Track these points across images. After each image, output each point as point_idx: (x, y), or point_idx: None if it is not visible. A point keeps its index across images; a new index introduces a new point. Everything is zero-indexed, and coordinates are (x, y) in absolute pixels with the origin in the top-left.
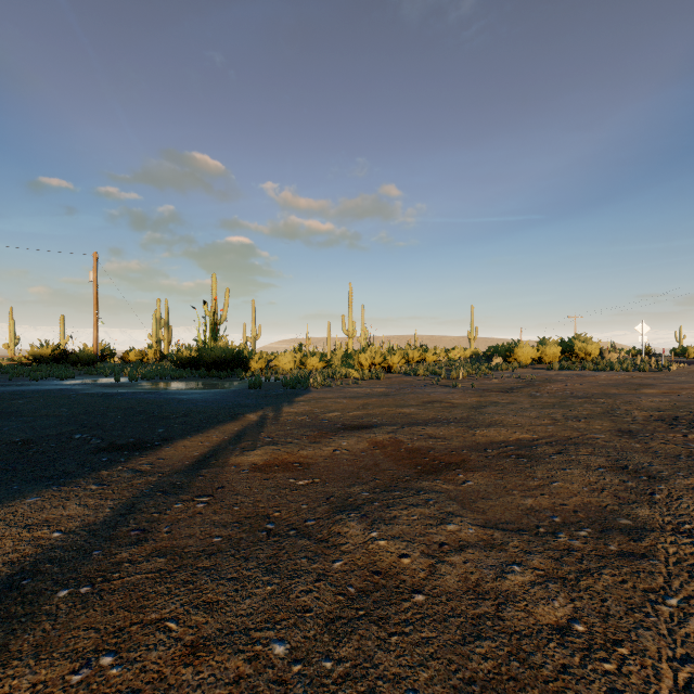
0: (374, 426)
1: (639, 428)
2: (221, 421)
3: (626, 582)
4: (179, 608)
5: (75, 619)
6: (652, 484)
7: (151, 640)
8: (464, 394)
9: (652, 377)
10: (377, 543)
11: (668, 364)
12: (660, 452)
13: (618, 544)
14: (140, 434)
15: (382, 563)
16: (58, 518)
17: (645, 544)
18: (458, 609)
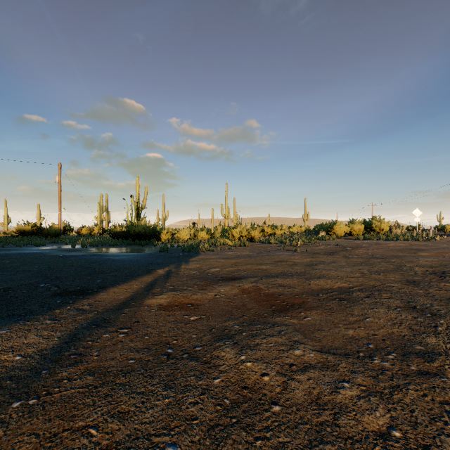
0: (242, 278)
1: (420, 279)
2: (140, 274)
3: (426, 396)
4: (100, 417)
5: (22, 426)
6: (434, 319)
7: (76, 444)
8: (301, 256)
9: (424, 245)
10: (245, 365)
11: (434, 236)
12: (437, 296)
13: (417, 365)
14: (84, 283)
15: (249, 380)
16: (20, 345)
17: (436, 365)
18: (305, 418)
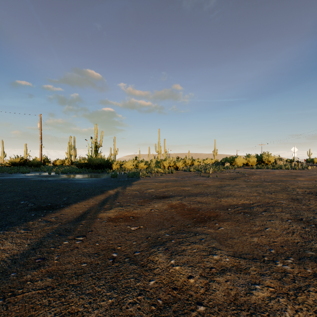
0: (171, 196)
1: (301, 198)
2: (96, 194)
3: None
4: None
5: None
6: None
7: None
8: (213, 180)
9: (300, 172)
10: (174, 268)
11: (306, 166)
12: (316, 211)
13: (312, 268)
14: (54, 201)
15: (177, 282)
16: None
17: None
18: None
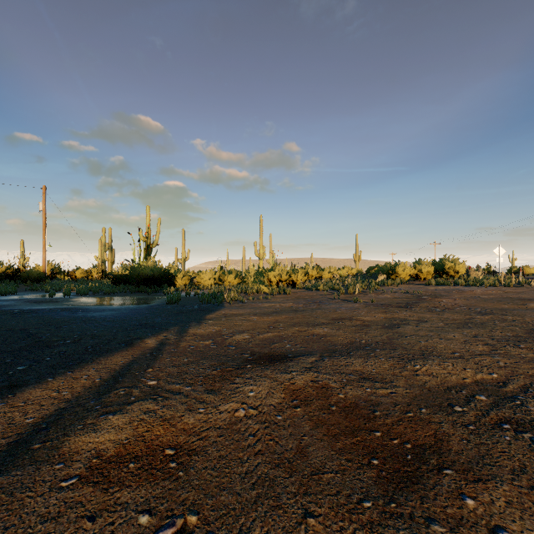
0: (288, 357)
1: None
2: (111, 349)
3: None
4: None
5: None
6: None
7: None
8: (369, 309)
9: (522, 292)
10: None
11: (525, 281)
12: None
13: None
14: None
15: None
16: None
17: None
18: None
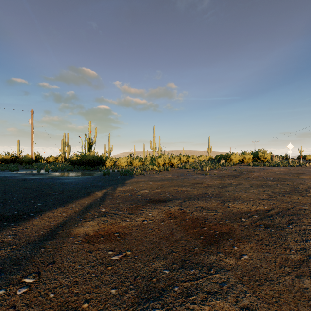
0: (168, 200)
1: None
2: (79, 197)
3: None
4: None
5: None
6: None
7: None
8: (212, 178)
9: (300, 170)
10: None
11: (304, 163)
12: None
13: None
14: (25, 207)
15: None
16: None
17: None
18: None
